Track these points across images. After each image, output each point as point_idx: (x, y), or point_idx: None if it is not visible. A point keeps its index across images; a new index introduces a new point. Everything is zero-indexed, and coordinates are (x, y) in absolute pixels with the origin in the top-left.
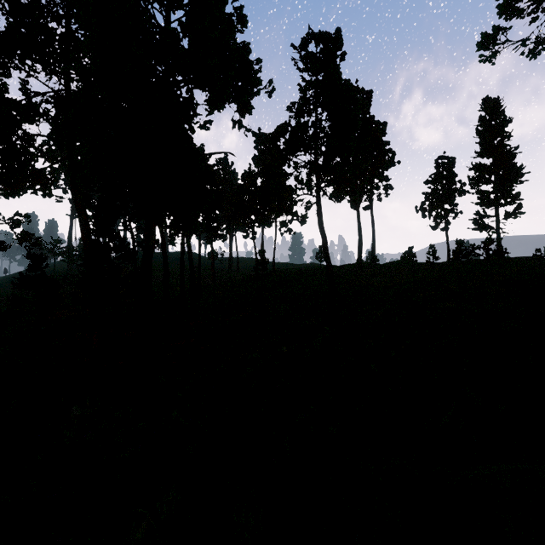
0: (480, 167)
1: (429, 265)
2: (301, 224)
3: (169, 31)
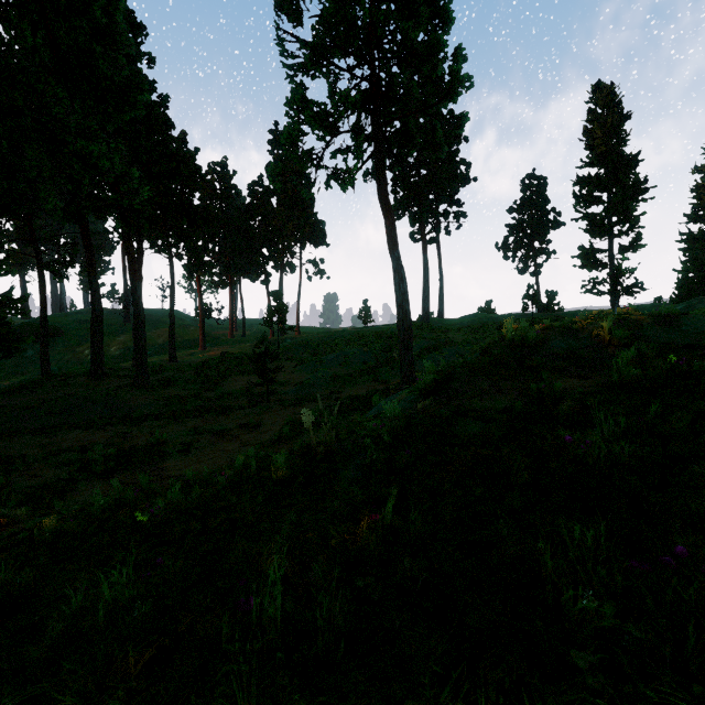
0: (589, 180)
1: (524, 316)
2: (346, 183)
3: None
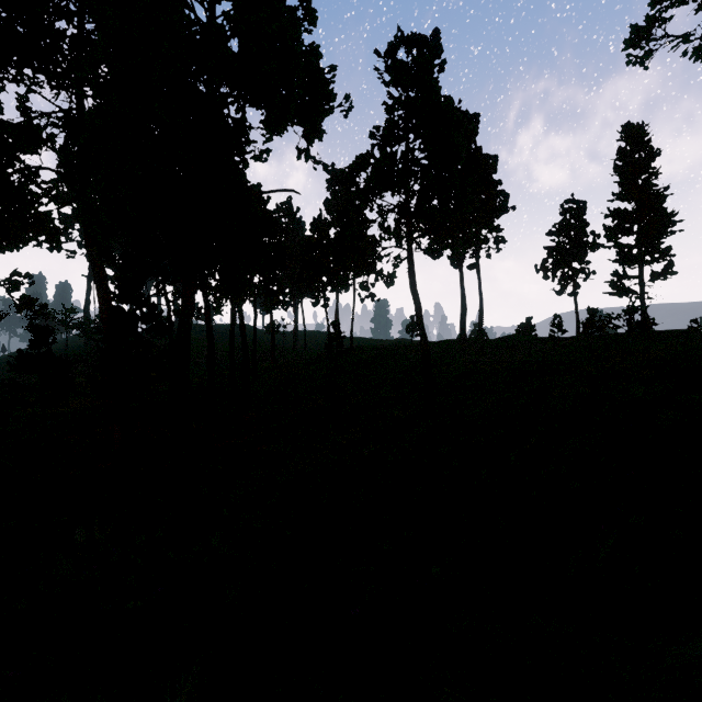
0: (619, 213)
1: (553, 340)
2: (388, 286)
3: (213, 26)
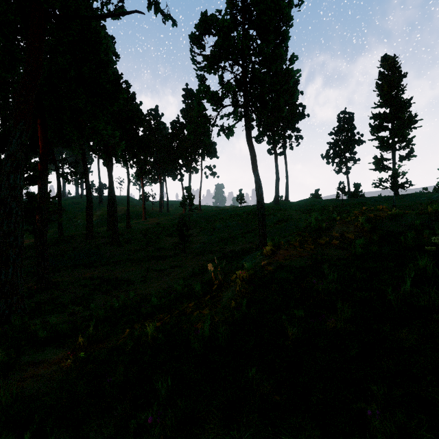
0: (379, 116)
1: (338, 200)
2: (229, 135)
3: None
